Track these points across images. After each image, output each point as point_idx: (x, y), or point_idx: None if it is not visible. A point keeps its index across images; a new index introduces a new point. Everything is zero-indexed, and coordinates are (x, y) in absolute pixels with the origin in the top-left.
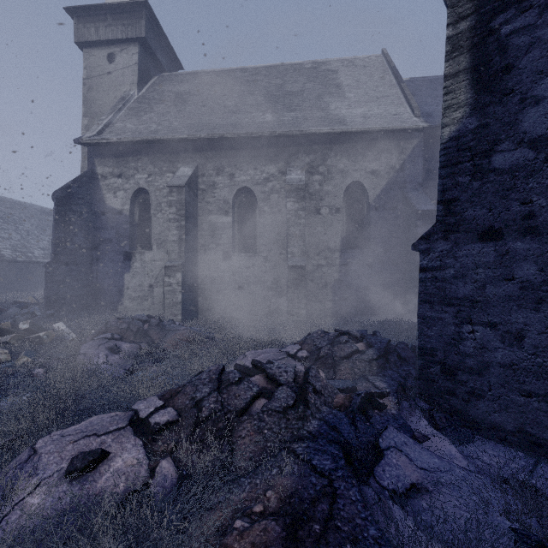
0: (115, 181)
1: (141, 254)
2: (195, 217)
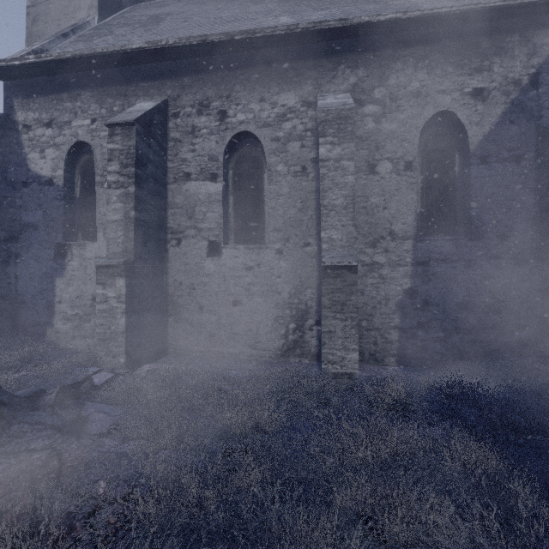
0: (42, 133)
1: (80, 247)
2: (162, 185)
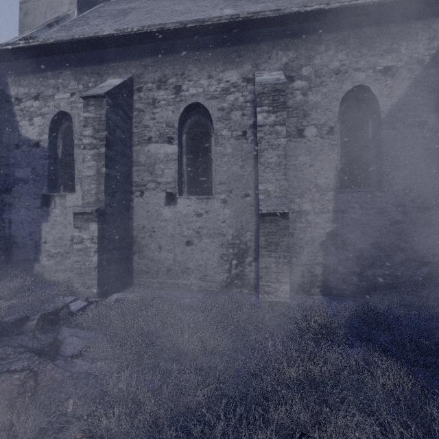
0: (31, 105)
1: (62, 198)
2: (128, 147)
